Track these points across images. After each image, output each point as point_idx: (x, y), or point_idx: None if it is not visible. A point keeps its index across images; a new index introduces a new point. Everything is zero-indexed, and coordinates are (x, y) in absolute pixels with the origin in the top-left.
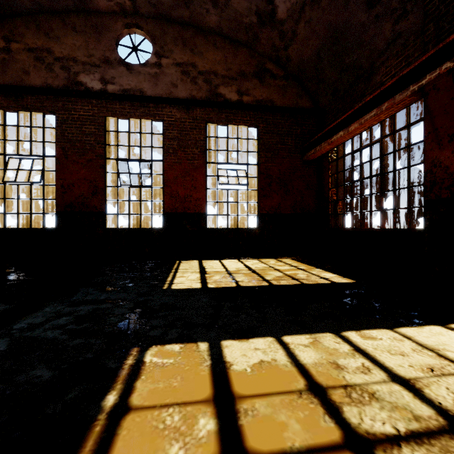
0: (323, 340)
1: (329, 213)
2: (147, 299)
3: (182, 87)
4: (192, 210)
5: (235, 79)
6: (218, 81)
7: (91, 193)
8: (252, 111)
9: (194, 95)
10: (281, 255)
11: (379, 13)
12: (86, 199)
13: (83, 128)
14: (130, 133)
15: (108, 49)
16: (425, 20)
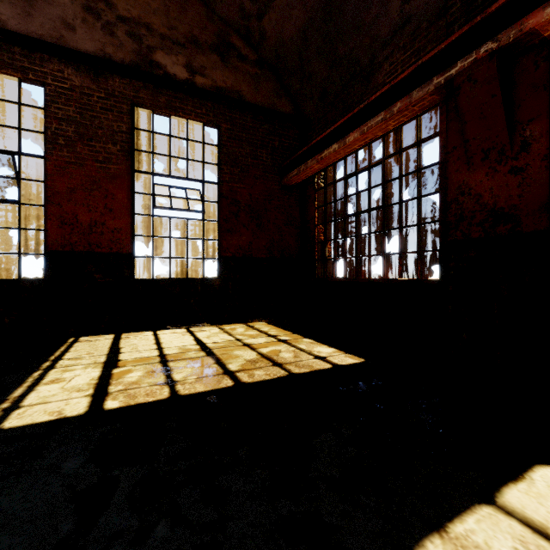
0: None
1: (315, 257)
2: None
3: (85, 34)
4: (105, 248)
5: (182, 45)
6: (154, 41)
7: None
8: (210, 102)
9: (110, 53)
10: (253, 316)
11: None
12: None
13: None
14: None
15: None
16: None
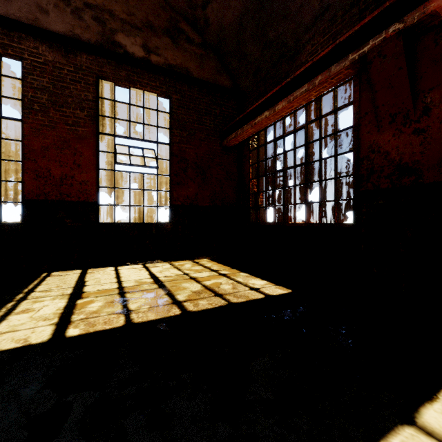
0: None
1: (250, 206)
2: None
3: (57, 17)
4: (74, 197)
5: (140, 29)
6: (116, 25)
7: None
8: (162, 76)
9: (78, 34)
10: (199, 254)
11: None
12: None
13: None
14: None
15: None
16: None
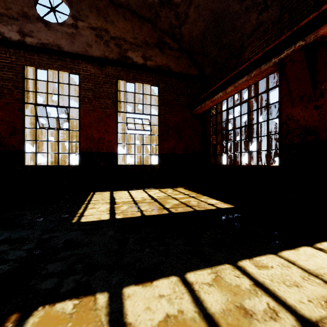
0: (224, 275)
1: (210, 153)
2: (52, 235)
3: (96, 48)
4: (105, 150)
5: (140, 46)
6: (127, 46)
7: (9, 133)
8: (154, 73)
9: (107, 55)
10: (176, 185)
11: (248, 5)
12: (4, 139)
13: (0, 74)
14: (48, 82)
15: (26, 5)
16: (281, 12)
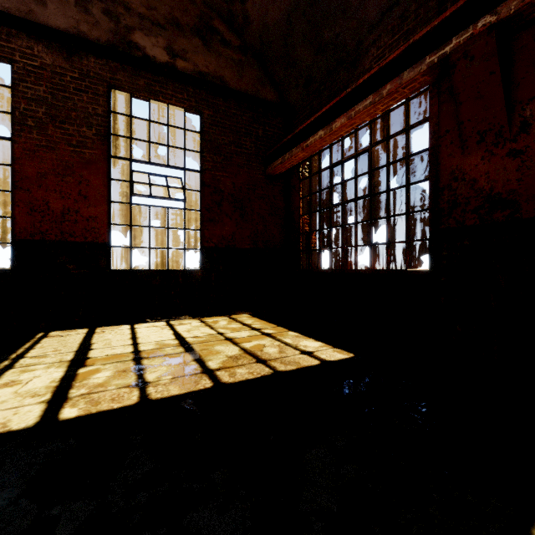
0: None
1: (300, 248)
2: None
3: (57, 9)
4: (79, 237)
5: (162, 27)
6: (133, 21)
7: None
8: (191, 87)
9: (84, 31)
10: (237, 308)
11: None
12: None
13: None
14: None
15: None
16: None
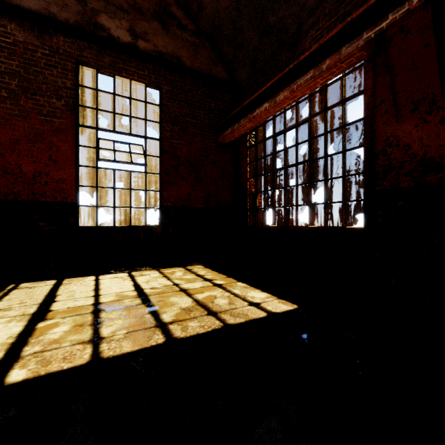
0: None
1: (247, 207)
2: None
3: None
4: (50, 197)
5: (126, 11)
6: (98, 5)
7: None
8: (151, 65)
9: (54, 12)
10: (192, 260)
11: None
12: None
13: None
14: None
15: None
16: None
